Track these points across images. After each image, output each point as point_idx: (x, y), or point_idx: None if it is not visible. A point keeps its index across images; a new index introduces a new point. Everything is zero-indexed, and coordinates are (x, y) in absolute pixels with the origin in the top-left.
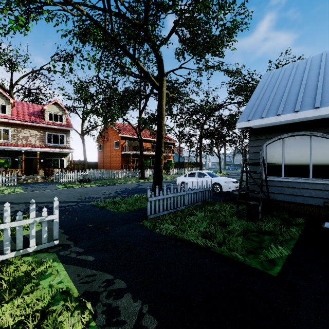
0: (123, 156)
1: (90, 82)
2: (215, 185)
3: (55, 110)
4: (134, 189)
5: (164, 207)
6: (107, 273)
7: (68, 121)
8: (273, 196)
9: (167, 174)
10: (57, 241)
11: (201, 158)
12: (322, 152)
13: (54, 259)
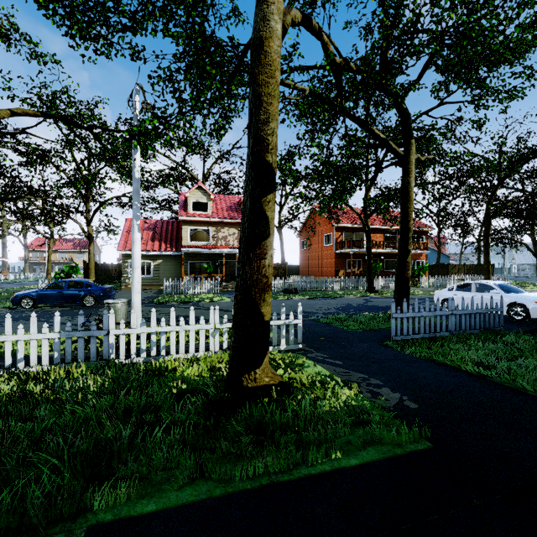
0: (337, 256)
1: (314, 173)
2: (514, 307)
3: None
4: (362, 306)
5: (414, 329)
6: (360, 373)
7: None
8: None
9: (415, 285)
10: (300, 345)
11: (489, 256)
12: None
13: (306, 357)
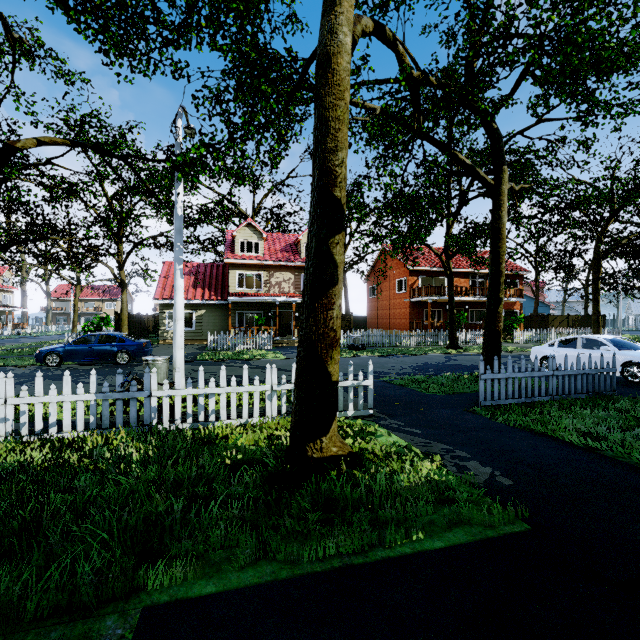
0: (413, 305)
1: (386, 207)
2: (630, 366)
3: None
4: (443, 365)
5: (507, 393)
6: (443, 444)
7: None
8: None
9: (507, 340)
10: (371, 411)
11: (598, 305)
12: None
13: (379, 425)
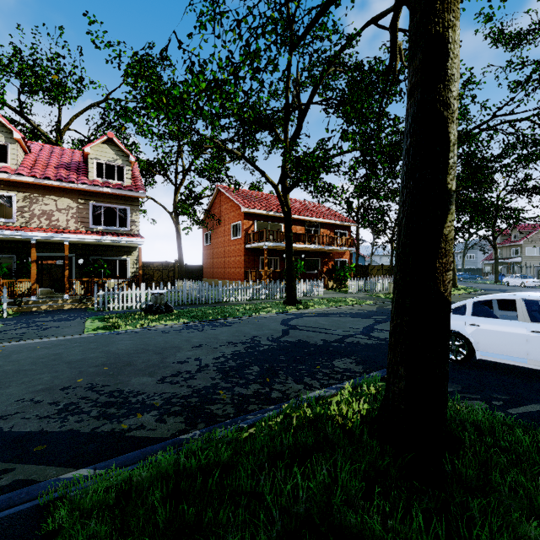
0: (248, 252)
1: None
2: None
3: (108, 155)
4: (278, 346)
5: None
6: None
7: (137, 180)
8: None
9: (340, 290)
10: None
11: None
12: None
13: None
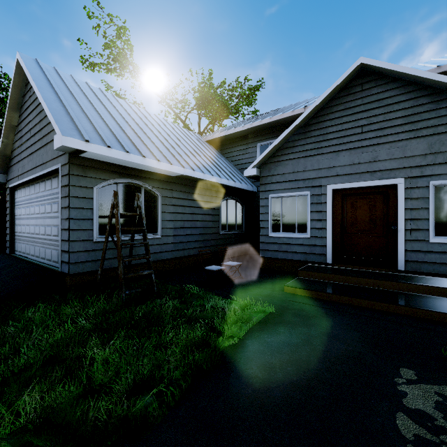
0: None
1: None
2: None
3: None
4: None
5: None
6: None
7: None
8: (108, 264)
9: None
10: None
11: None
12: (150, 207)
13: None
